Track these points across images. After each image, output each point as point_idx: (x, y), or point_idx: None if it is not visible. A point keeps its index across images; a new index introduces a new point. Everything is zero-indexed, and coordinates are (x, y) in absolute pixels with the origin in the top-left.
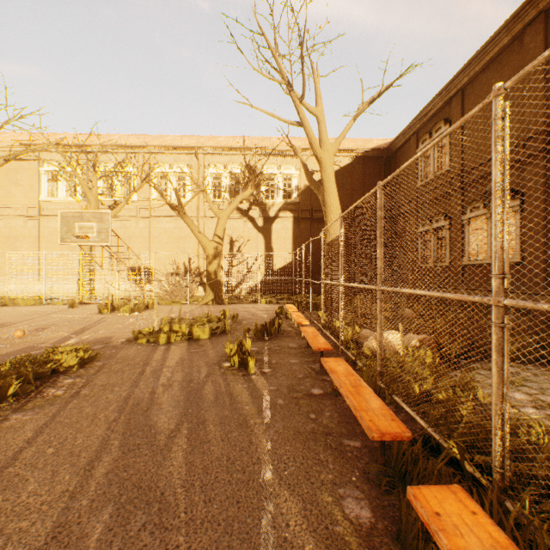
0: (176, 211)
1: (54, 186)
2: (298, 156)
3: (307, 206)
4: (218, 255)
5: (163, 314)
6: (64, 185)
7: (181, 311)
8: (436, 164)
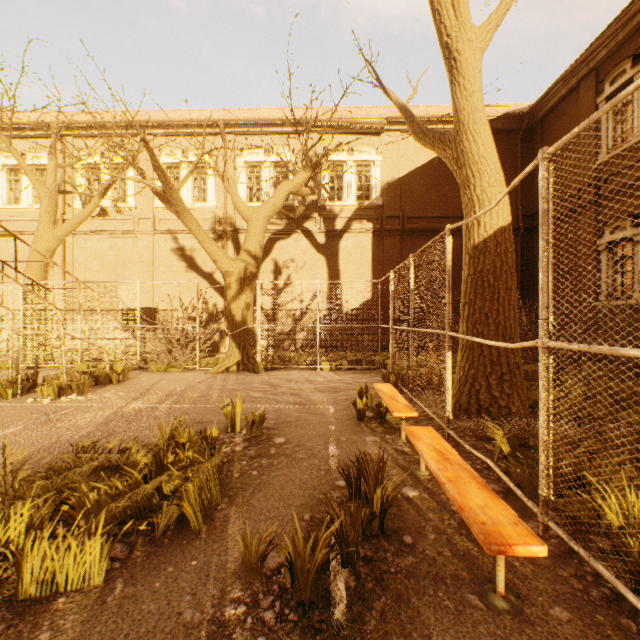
0: (169, 205)
1: (17, 189)
2: (391, 98)
3: (395, 211)
4: (247, 285)
5: (118, 402)
6: (29, 186)
7: (166, 390)
8: None
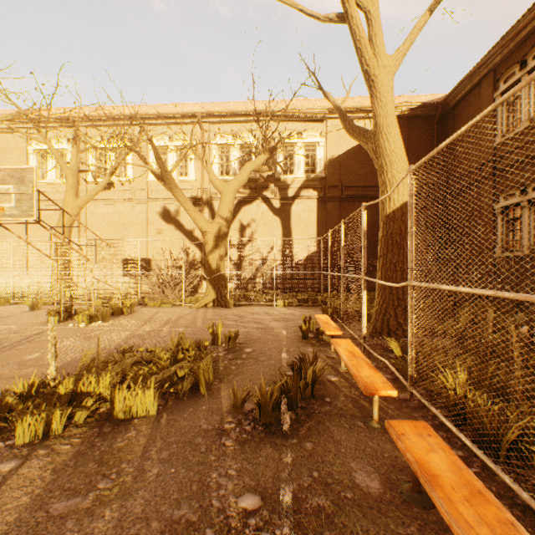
0: (163, 183)
1: (44, 168)
2: (330, 100)
3: (335, 182)
4: (221, 242)
5: (132, 326)
6: (53, 165)
7: (164, 319)
8: (533, 106)
